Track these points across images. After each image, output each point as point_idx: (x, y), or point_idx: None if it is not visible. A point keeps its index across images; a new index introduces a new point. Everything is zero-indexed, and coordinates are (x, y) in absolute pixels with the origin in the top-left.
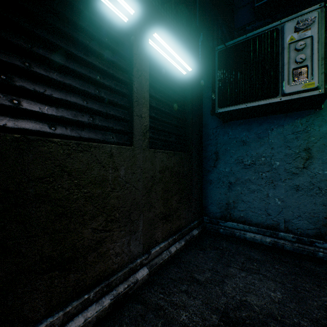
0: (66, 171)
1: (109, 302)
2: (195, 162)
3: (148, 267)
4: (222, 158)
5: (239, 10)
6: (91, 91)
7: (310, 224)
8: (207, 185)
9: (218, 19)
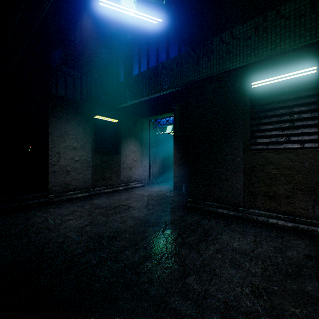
0: (270, 162)
1: (290, 225)
2: None
3: None
4: None
5: None
6: (285, 126)
7: None
8: None
9: None
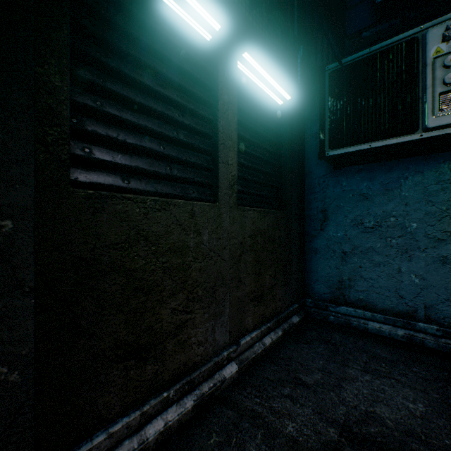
0: (142, 236)
1: (192, 404)
2: (294, 223)
3: (237, 362)
4: (332, 218)
5: (353, 9)
6: (168, 133)
7: None
8: (310, 256)
9: (323, 24)
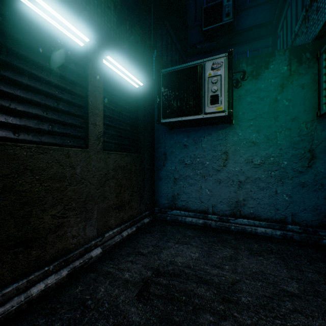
0: (29, 169)
1: (66, 273)
2: (147, 161)
3: (102, 247)
4: (169, 158)
5: (192, 30)
6: (50, 104)
7: (228, 206)
8: (157, 181)
9: (172, 36)
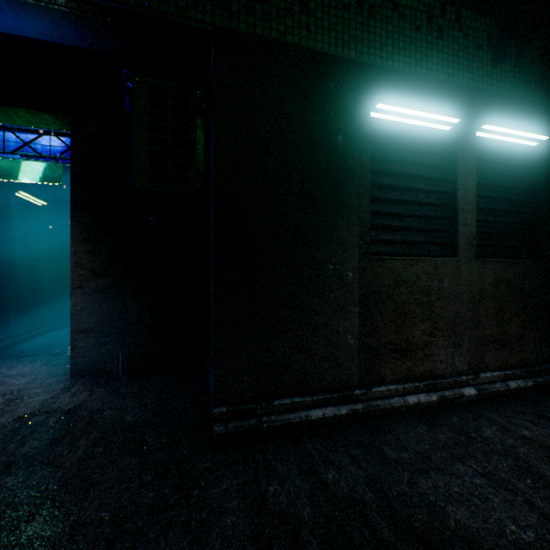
0: (402, 281)
1: (436, 398)
2: None
3: (475, 389)
4: None
5: None
6: (417, 213)
7: None
8: None
9: None
